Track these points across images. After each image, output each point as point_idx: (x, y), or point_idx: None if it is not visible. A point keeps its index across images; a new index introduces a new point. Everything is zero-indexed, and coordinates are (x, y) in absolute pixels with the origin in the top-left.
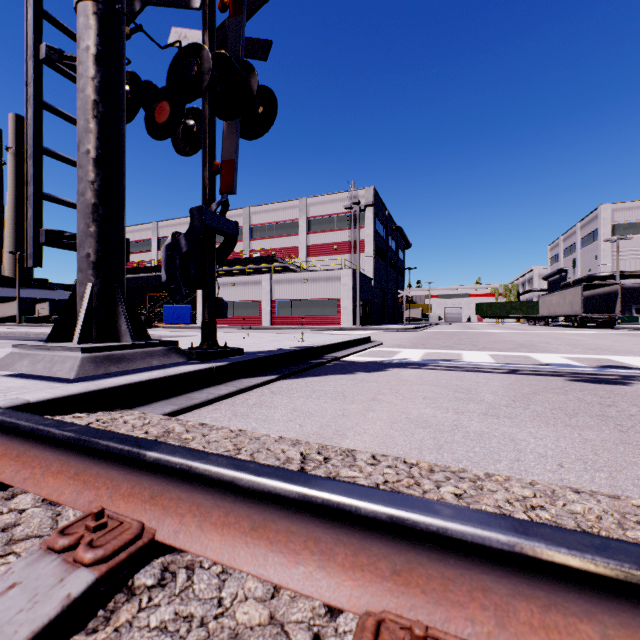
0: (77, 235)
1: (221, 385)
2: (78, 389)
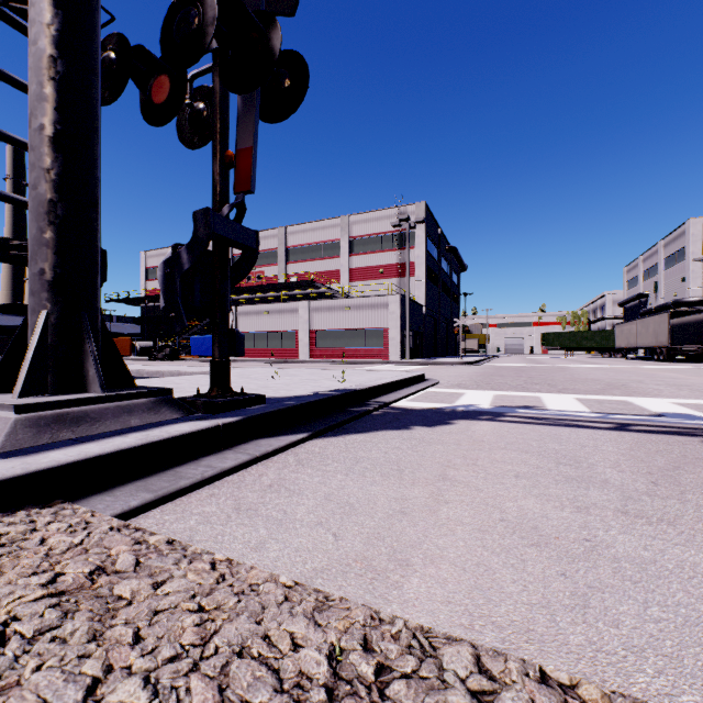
0: (28, 244)
1: (229, 451)
2: None
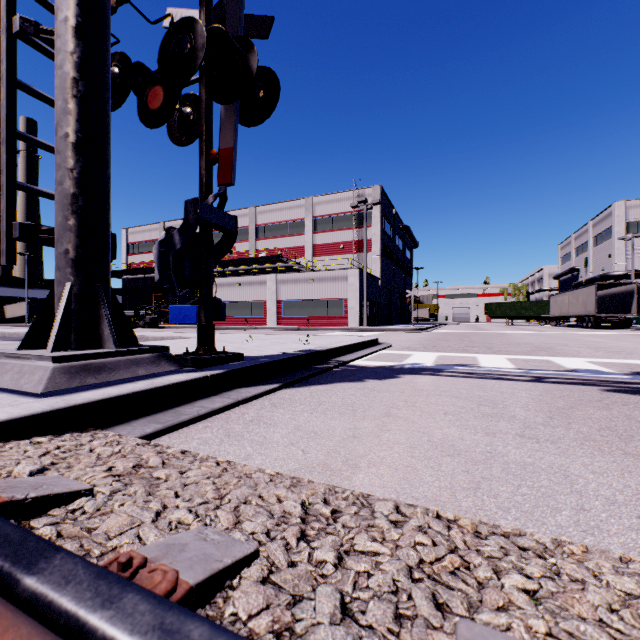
0: (55, 229)
1: (216, 396)
2: (42, 407)
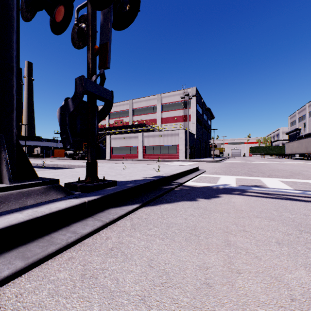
0: None
1: (90, 218)
2: None
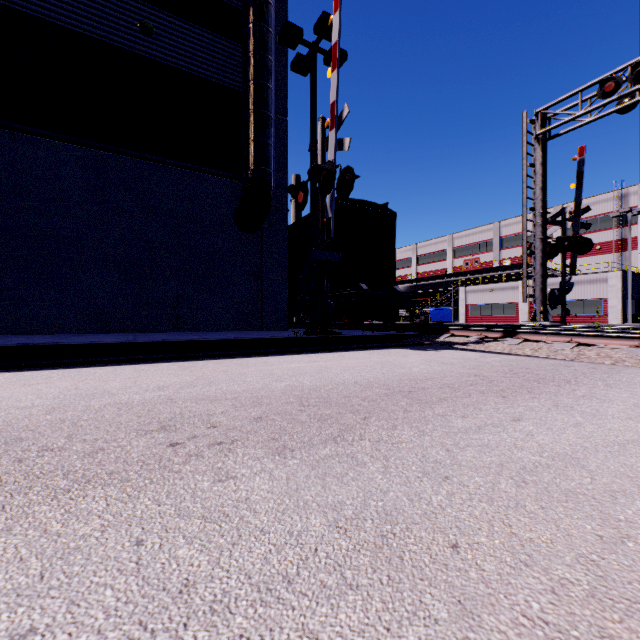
0: (536, 295)
1: None
2: None
